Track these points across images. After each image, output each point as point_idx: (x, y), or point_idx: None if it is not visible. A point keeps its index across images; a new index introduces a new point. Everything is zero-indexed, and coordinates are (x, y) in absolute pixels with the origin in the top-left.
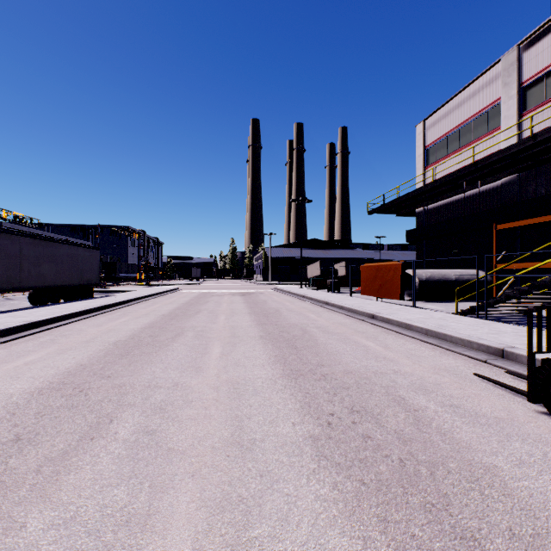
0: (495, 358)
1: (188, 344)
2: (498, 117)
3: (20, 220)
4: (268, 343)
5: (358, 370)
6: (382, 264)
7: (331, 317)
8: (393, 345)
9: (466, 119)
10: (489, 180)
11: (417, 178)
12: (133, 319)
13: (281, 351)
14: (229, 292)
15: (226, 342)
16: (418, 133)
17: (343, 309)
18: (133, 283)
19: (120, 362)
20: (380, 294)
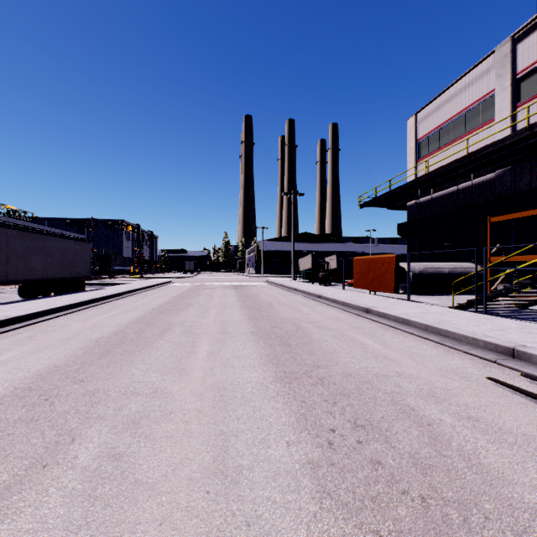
0: (505, 358)
1: (174, 342)
2: (491, 109)
3: (13, 214)
4: (259, 341)
5: (358, 372)
6: (375, 257)
7: (325, 311)
8: (392, 342)
9: (458, 112)
10: (482, 172)
11: (409, 172)
12: (120, 314)
13: (273, 350)
14: (221, 285)
15: (215, 339)
16: (410, 127)
17: (337, 303)
18: (127, 276)
19: (98, 362)
20: (374, 287)
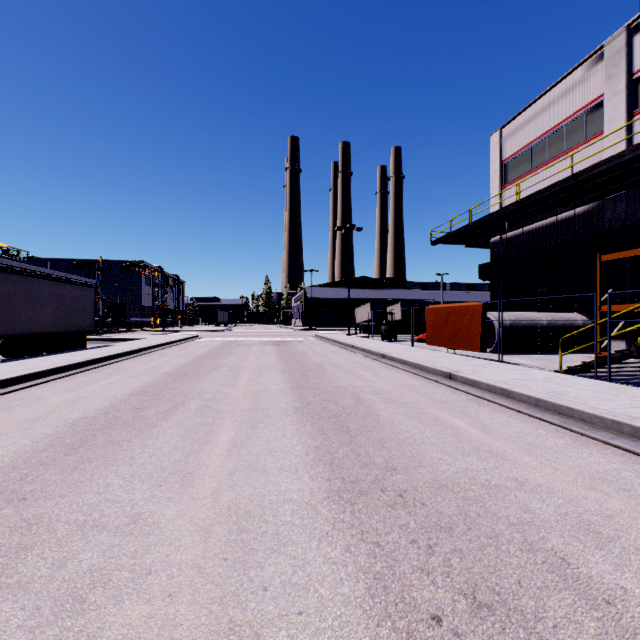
0: None
1: (184, 424)
2: (599, 119)
3: (3, 252)
4: (305, 423)
5: (456, 481)
6: (455, 306)
7: (392, 376)
8: (493, 425)
9: (556, 124)
10: (588, 199)
11: (493, 200)
12: (122, 380)
13: (325, 438)
14: (260, 340)
15: (244, 419)
16: (494, 145)
17: (407, 364)
18: (145, 329)
19: (61, 461)
20: (453, 343)
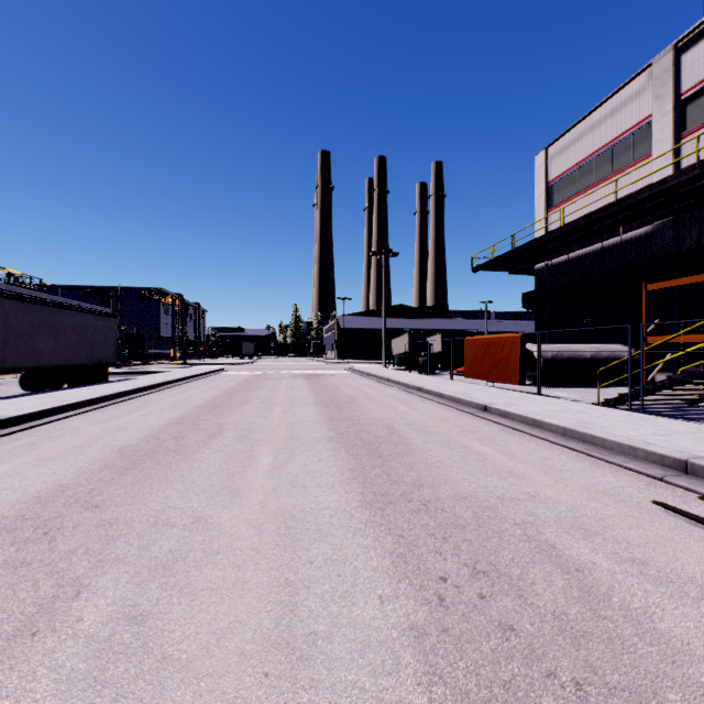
0: (675, 474)
1: (225, 451)
2: (646, 141)
3: (15, 280)
4: (340, 449)
5: (475, 494)
6: (494, 337)
7: (427, 408)
8: (519, 452)
9: (603, 144)
10: (635, 225)
11: (538, 224)
12: (154, 412)
13: (358, 462)
14: (290, 373)
15: (281, 447)
16: (539, 165)
17: (443, 397)
18: (165, 362)
19: (120, 480)
20: (492, 376)
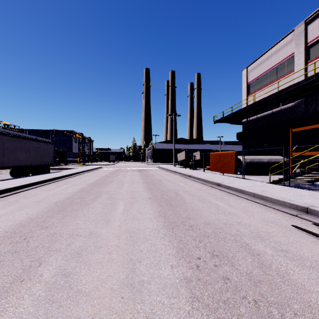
0: (302, 213)
1: (103, 203)
2: (292, 64)
3: (7, 127)
4: (154, 203)
5: (214, 222)
6: (223, 152)
7: (193, 185)
8: (233, 204)
9: (272, 66)
10: (287, 102)
11: (243, 102)
12: (71, 186)
13: (162, 208)
14: (131, 169)
15: (127, 201)
16: (244, 75)
17: (200, 180)
18: (75, 164)
19: (56, 216)
20: (222, 170)
